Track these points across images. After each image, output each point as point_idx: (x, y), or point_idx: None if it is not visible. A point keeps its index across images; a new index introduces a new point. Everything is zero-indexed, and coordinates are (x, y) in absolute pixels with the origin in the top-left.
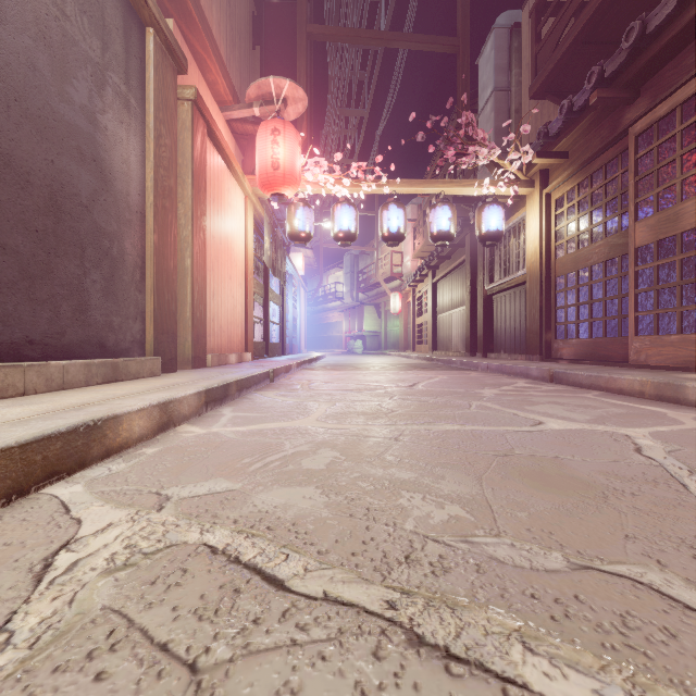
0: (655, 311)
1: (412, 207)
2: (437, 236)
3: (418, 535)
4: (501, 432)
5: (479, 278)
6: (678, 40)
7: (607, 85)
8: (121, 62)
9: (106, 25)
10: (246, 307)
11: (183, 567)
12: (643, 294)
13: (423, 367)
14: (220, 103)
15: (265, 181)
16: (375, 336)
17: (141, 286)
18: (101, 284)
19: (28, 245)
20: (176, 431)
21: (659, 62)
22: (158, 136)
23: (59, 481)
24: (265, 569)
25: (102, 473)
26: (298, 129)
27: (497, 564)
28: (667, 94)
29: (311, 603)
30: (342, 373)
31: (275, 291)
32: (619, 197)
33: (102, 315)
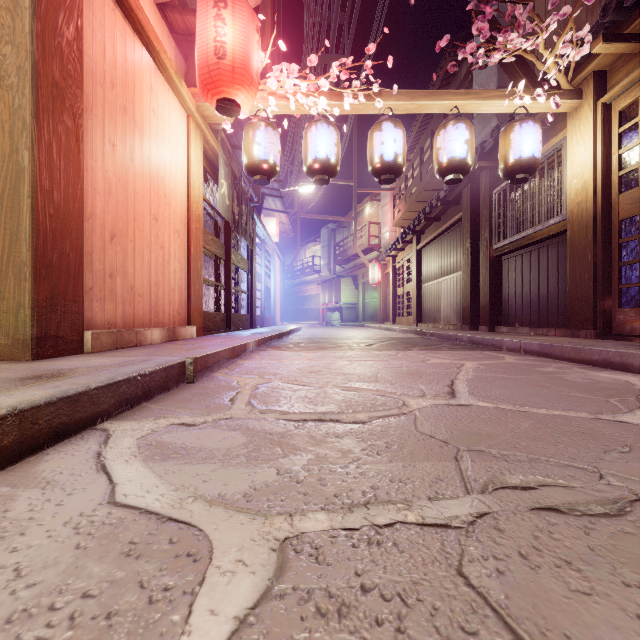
0: None
1: None
2: (449, 166)
3: None
4: None
5: (483, 236)
6: None
7: None
8: None
9: None
10: (188, 264)
11: None
12: None
13: (420, 343)
14: None
15: (206, 77)
16: (352, 308)
17: None
18: None
19: None
20: None
21: None
22: None
23: None
24: None
25: None
26: (260, 29)
27: None
28: None
29: None
30: (317, 356)
31: (243, 256)
32: None
33: None
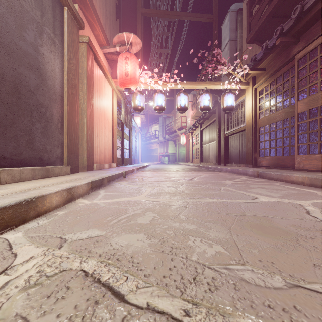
0: (307, 143)
1: (191, 95)
2: (203, 108)
3: (199, 264)
4: (237, 203)
5: (222, 128)
6: (319, 13)
7: (284, 36)
8: (51, 22)
9: (43, 4)
10: (113, 141)
11: (67, 285)
12: (301, 135)
13: (196, 169)
14: (100, 45)
15: (122, 82)
16: (173, 155)
17: (61, 131)
18: (41, 130)
19: (3, 110)
20: (75, 202)
21: (310, 24)
22: (69, 59)
23: (10, 230)
24: (114, 287)
25: (34, 226)
26: (137, 58)
27: (245, 284)
28: (313, 39)
29: (139, 311)
30: (158, 173)
31: (127, 134)
32: (290, 89)
33: (41, 145)
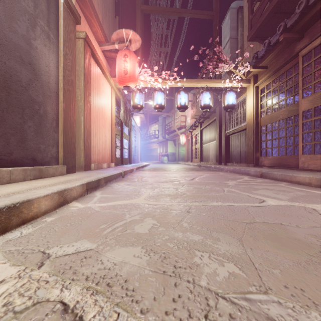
0: (312, 142)
1: (190, 94)
2: (203, 107)
3: (210, 292)
4: (244, 206)
5: (223, 127)
6: None
7: (288, 31)
8: (45, 15)
9: None
10: (111, 141)
11: None
12: (306, 134)
13: (196, 169)
14: (99, 42)
15: (121, 79)
16: (173, 155)
17: (56, 129)
18: (34, 128)
19: None
20: (68, 206)
21: (315, 19)
22: (65, 54)
23: None
24: None
25: (16, 236)
26: (137, 55)
27: None
28: (319, 34)
29: None
30: (157, 173)
31: (126, 134)
32: (293, 87)
33: (34, 144)
